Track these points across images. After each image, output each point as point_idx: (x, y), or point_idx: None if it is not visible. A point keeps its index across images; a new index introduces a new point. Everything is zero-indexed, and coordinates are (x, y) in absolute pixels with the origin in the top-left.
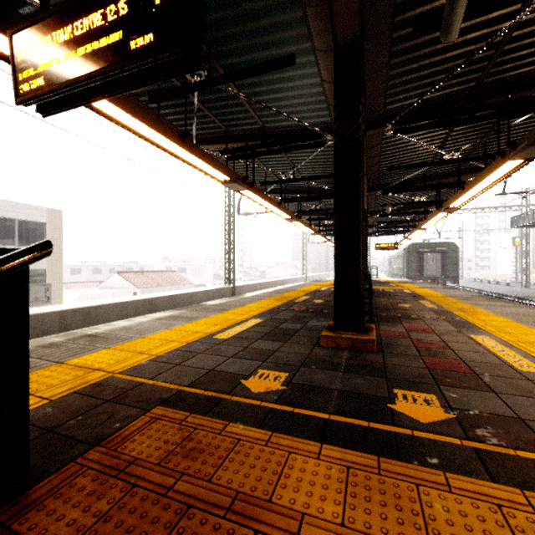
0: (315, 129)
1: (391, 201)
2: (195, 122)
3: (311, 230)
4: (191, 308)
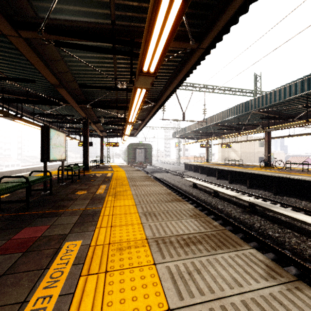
0: None
1: (107, 116)
2: None
3: None
4: None
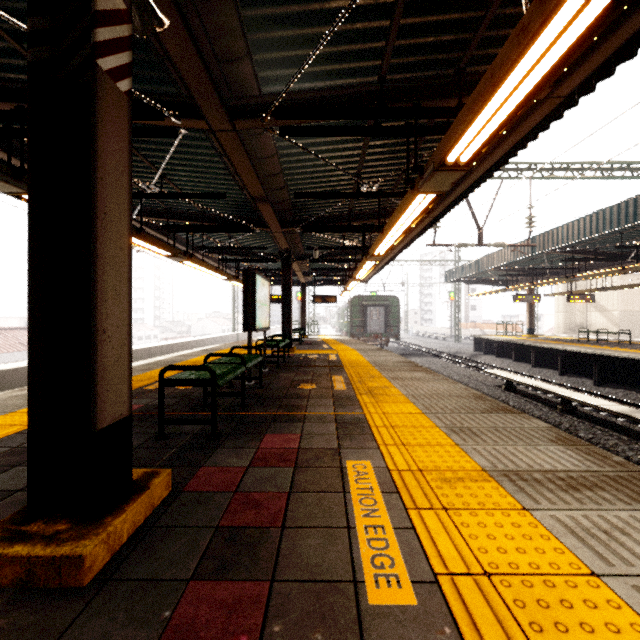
0: (143, 98)
1: (322, 244)
2: None
3: (220, 274)
4: None
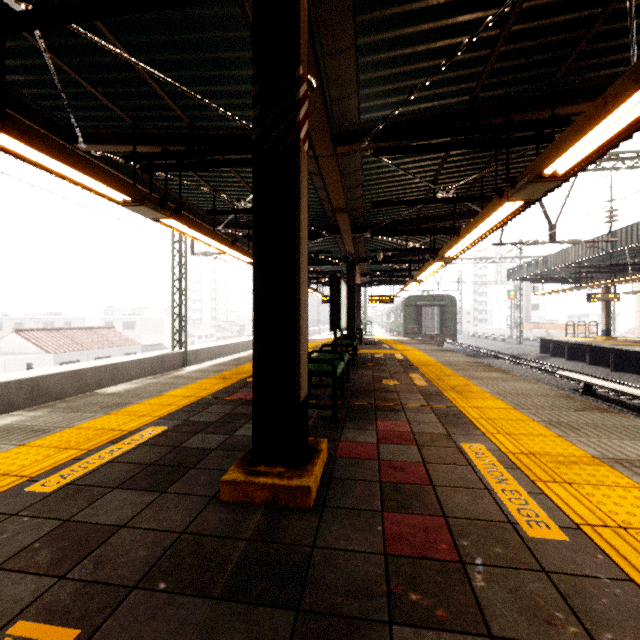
0: None
1: (384, 246)
2: (65, 100)
3: None
4: (63, 405)
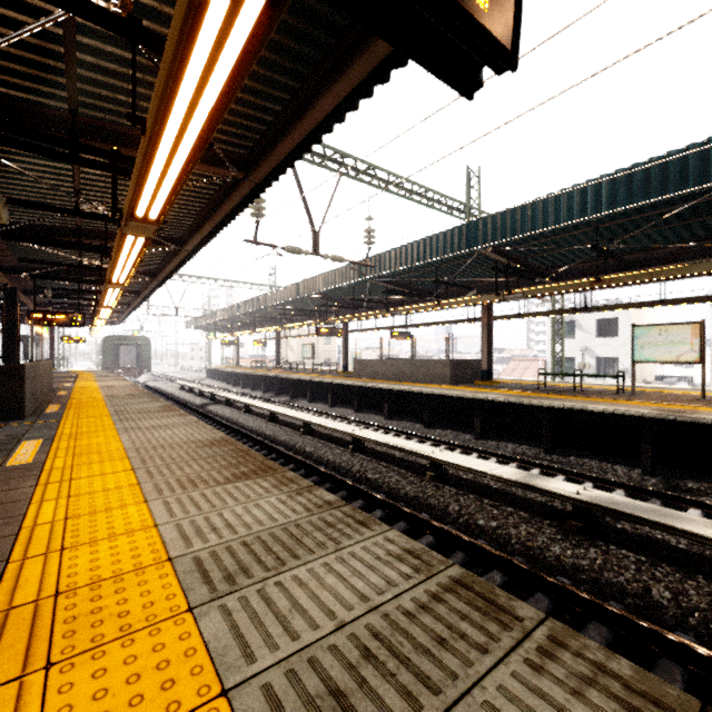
0: None
1: None
2: None
3: None
4: None
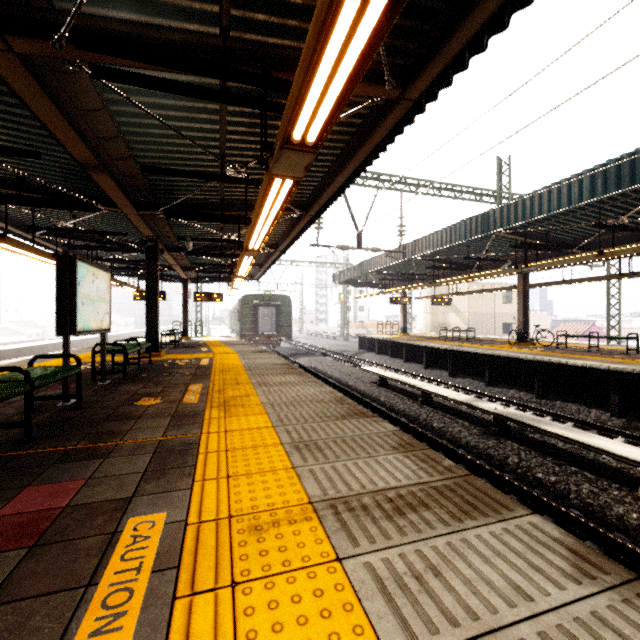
0: None
1: (199, 236)
2: None
3: None
4: None
